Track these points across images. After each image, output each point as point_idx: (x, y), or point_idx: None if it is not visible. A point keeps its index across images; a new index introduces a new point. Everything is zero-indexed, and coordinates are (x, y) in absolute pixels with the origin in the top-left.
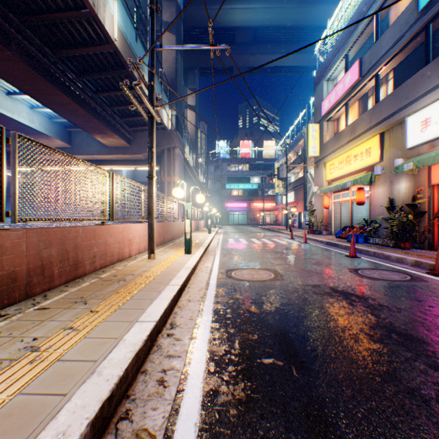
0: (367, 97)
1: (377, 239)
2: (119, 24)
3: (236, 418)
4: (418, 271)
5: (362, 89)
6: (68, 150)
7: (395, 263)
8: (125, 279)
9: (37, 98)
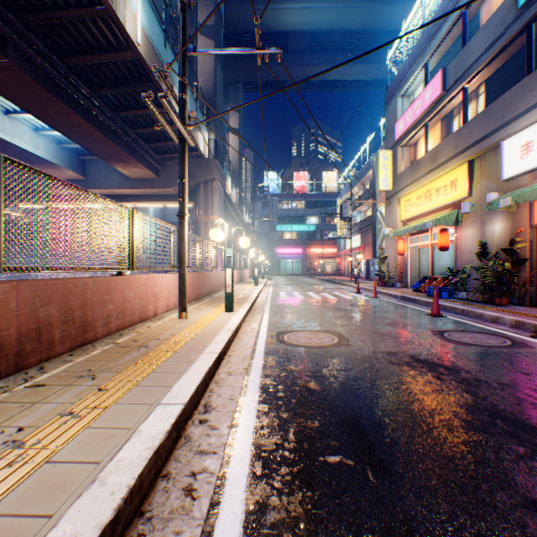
0: (452, 116)
1: (465, 293)
2: (144, 25)
3: None
4: (520, 334)
5: (446, 106)
6: (81, 183)
7: (490, 324)
8: (148, 345)
9: (42, 118)
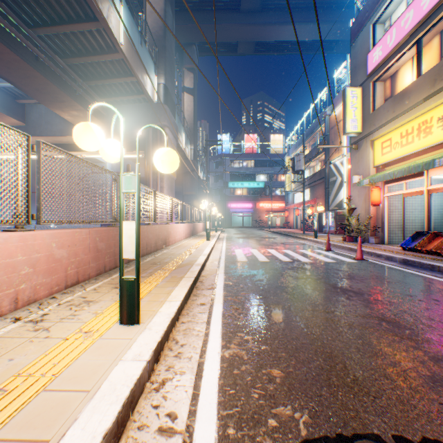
0: None
1: None
2: None
3: None
4: None
5: None
6: (21, 130)
7: None
8: None
9: None
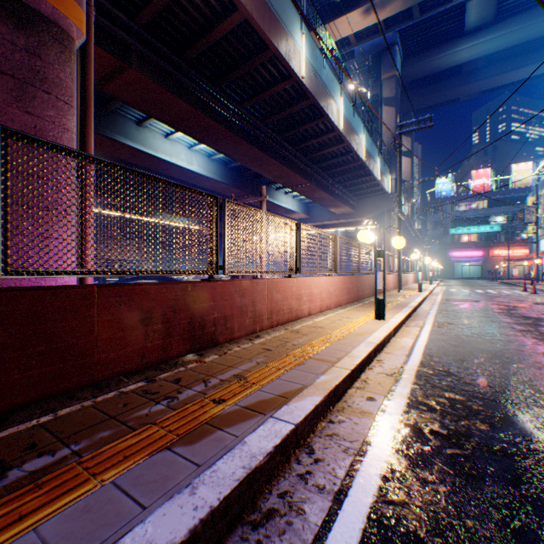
0: None
1: None
2: (364, 146)
3: (444, 309)
4: None
5: None
6: (306, 220)
7: None
8: (397, 295)
9: (308, 197)
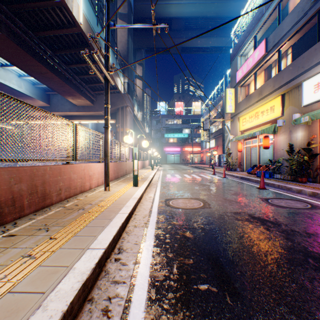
0: (271, 67)
1: (280, 175)
2: (84, 12)
3: None
4: (316, 201)
5: (267, 62)
6: (47, 108)
7: (296, 194)
8: (84, 208)
9: (22, 68)
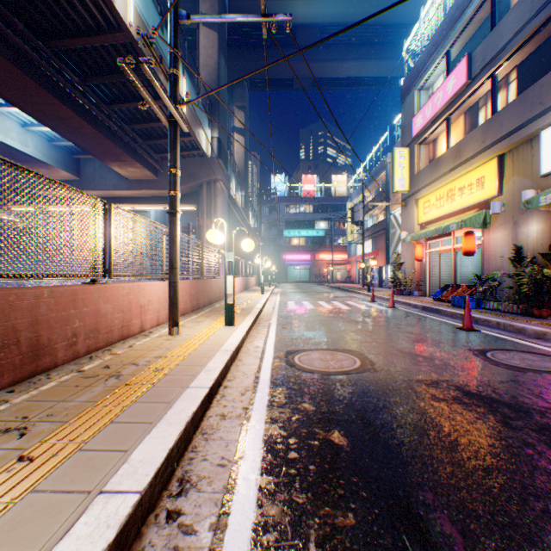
0: (477, 107)
1: (496, 303)
2: (137, 4)
3: None
4: None
5: (471, 97)
6: (75, 184)
7: (535, 340)
8: (120, 374)
9: (26, 109)
